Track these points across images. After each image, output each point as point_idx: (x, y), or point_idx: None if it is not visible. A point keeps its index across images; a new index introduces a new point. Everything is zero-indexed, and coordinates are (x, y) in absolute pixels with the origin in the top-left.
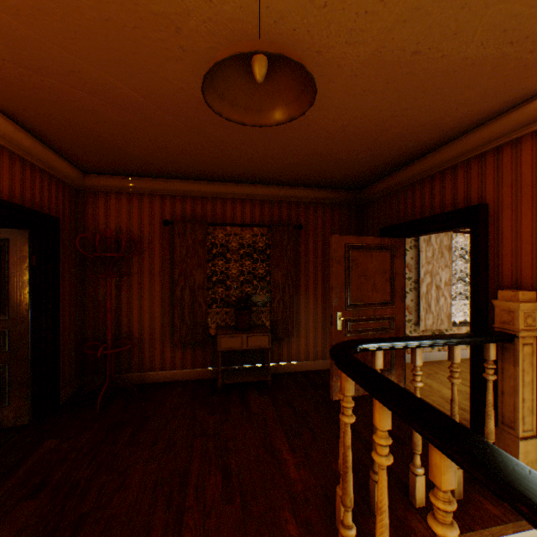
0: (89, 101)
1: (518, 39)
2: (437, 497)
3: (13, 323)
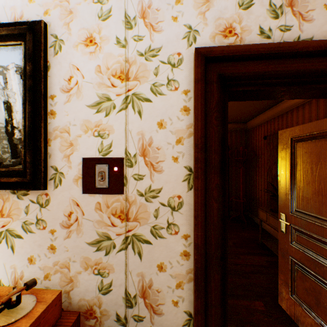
0: None
1: None
2: None
3: None
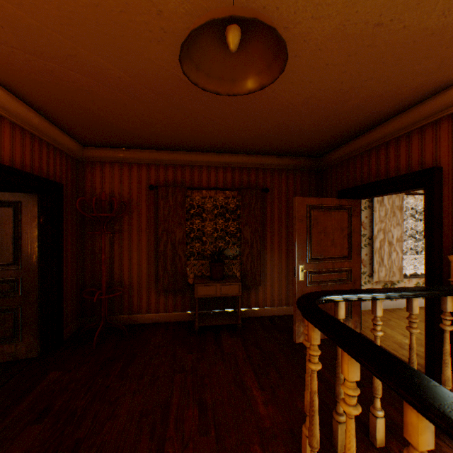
0: (85, 82)
1: None
2: None
3: (24, 272)
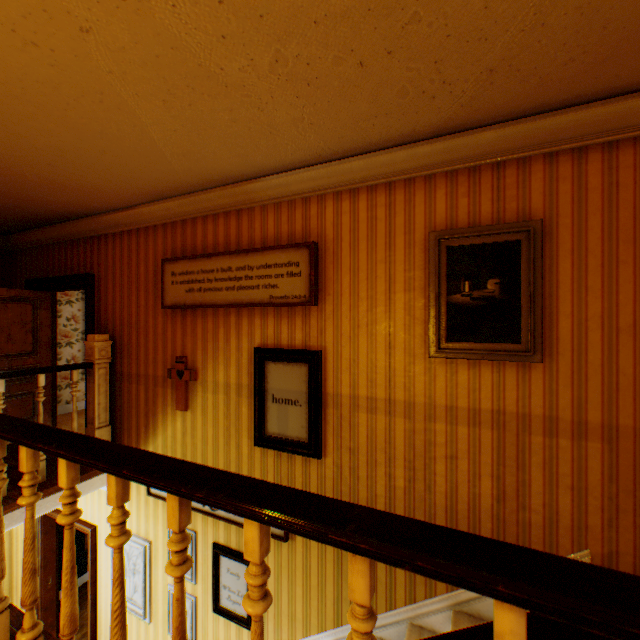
0: None
1: (63, 185)
2: None
3: None
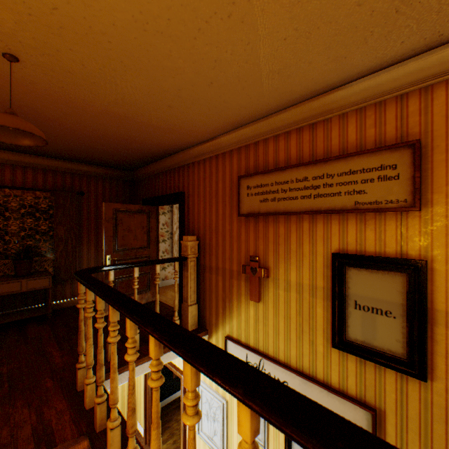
0: None
1: (173, 125)
2: (98, 313)
3: None
